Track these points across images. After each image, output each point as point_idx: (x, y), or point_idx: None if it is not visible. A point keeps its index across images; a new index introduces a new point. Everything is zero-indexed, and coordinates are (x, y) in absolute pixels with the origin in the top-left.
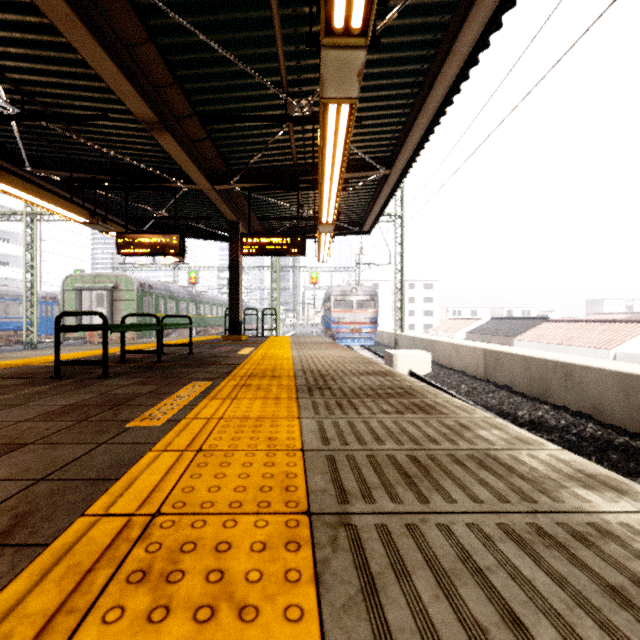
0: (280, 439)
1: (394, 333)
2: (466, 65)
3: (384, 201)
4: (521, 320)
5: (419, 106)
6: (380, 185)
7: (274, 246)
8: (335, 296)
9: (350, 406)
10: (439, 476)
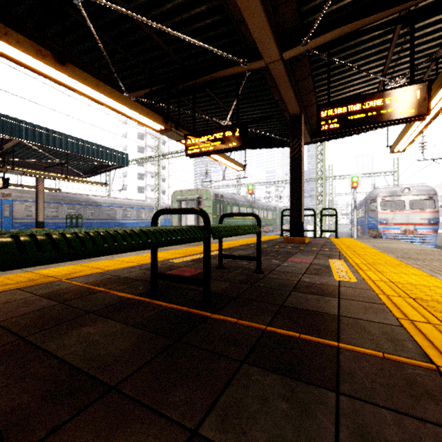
0: None
1: None
2: None
3: None
4: None
5: None
6: None
7: (370, 112)
8: (382, 197)
9: None
10: None
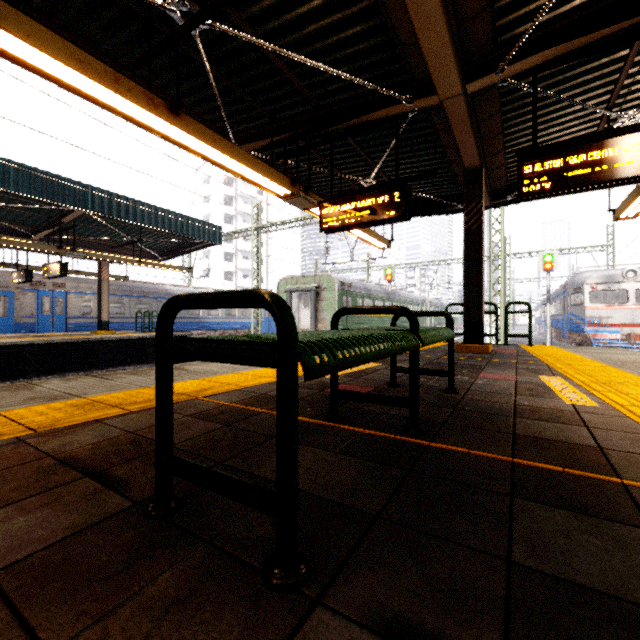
0: None
1: None
2: None
3: None
4: None
5: None
6: None
7: (599, 166)
8: (592, 285)
9: None
10: None
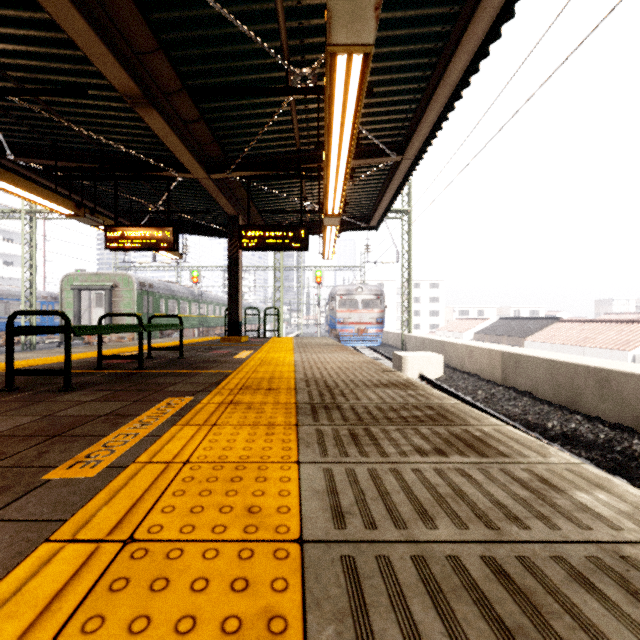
0: (266, 511)
1: (401, 334)
2: (497, 22)
3: (394, 192)
4: (532, 320)
5: (437, 79)
6: (390, 175)
7: (275, 240)
8: (340, 295)
9: (369, 439)
10: (568, 630)
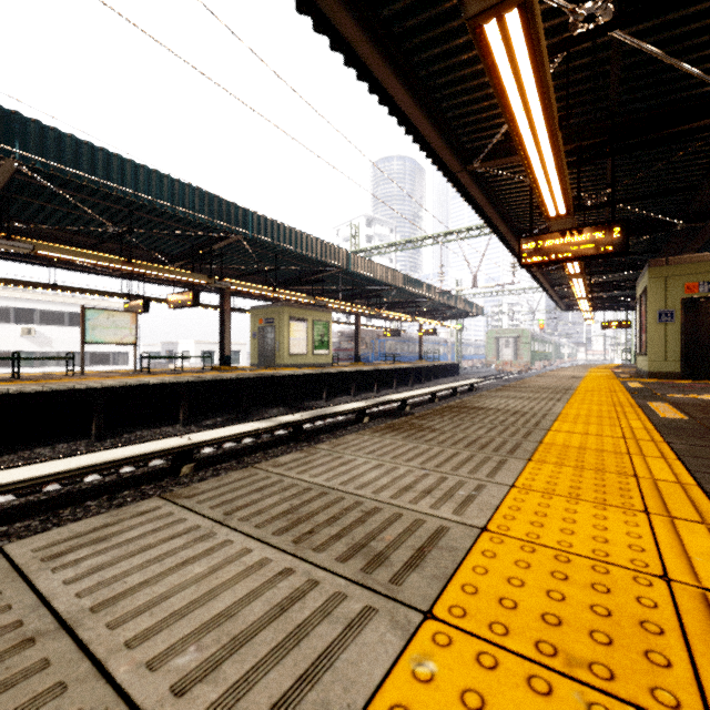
0: None
1: None
2: None
3: None
4: None
5: None
6: None
7: None
8: None
9: None
10: None
